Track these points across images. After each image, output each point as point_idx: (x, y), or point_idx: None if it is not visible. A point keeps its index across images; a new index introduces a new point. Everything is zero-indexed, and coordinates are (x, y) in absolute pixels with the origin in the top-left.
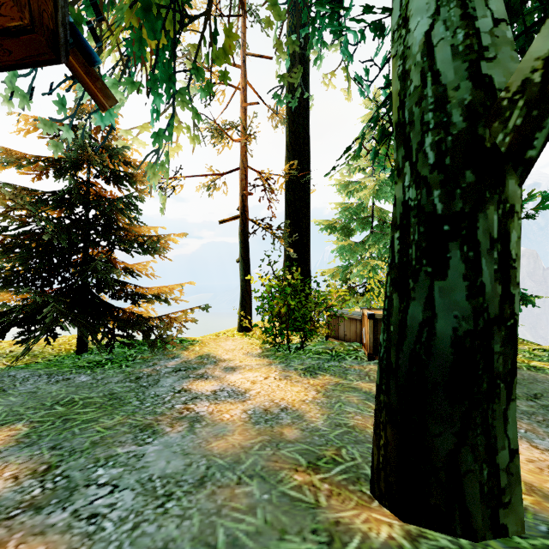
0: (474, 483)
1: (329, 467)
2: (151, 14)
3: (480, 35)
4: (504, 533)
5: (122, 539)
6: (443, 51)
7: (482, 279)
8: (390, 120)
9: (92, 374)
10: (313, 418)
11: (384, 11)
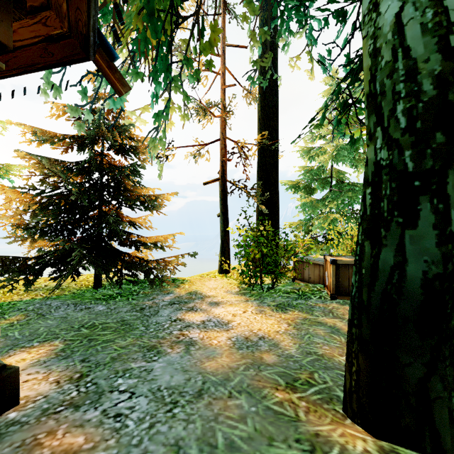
0: (444, 408)
1: (305, 388)
2: (154, 17)
3: (449, 12)
4: None
5: (142, 435)
6: (413, 28)
7: (451, 228)
8: (350, 93)
9: (106, 305)
10: (287, 346)
11: (347, 0)
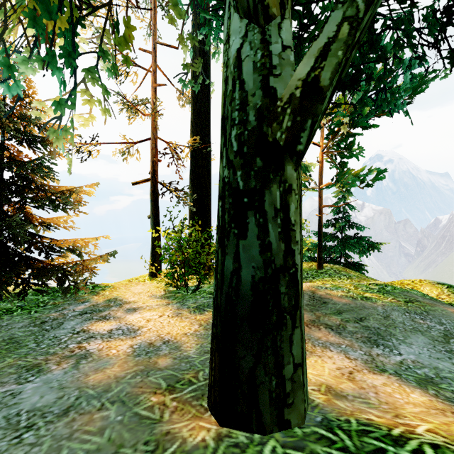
0: (265, 391)
1: (183, 388)
2: (47, 0)
3: (272, 56)
4: (288, 426)
5: None
6: (248, 65)
7: (269, 239)
8: None
9: None
10: (188, 347)
11: None
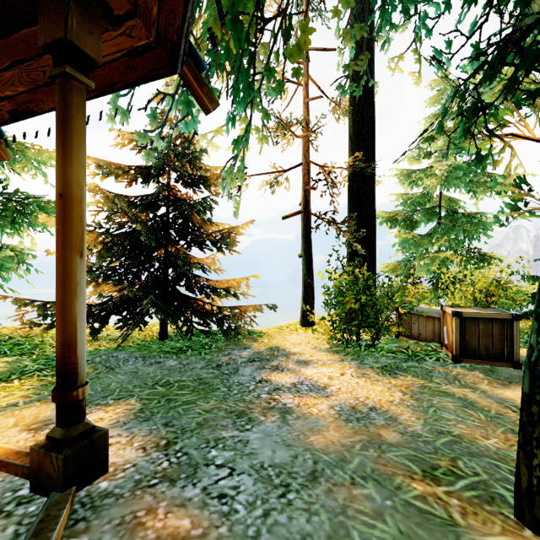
0: None
1: (450, 480)
2: (237, 20)
3: None
4: None
5: (257, 524)
6: None
7: None
8: (479, 96)
9: (178, 359)
10: (408, 421)
11: None
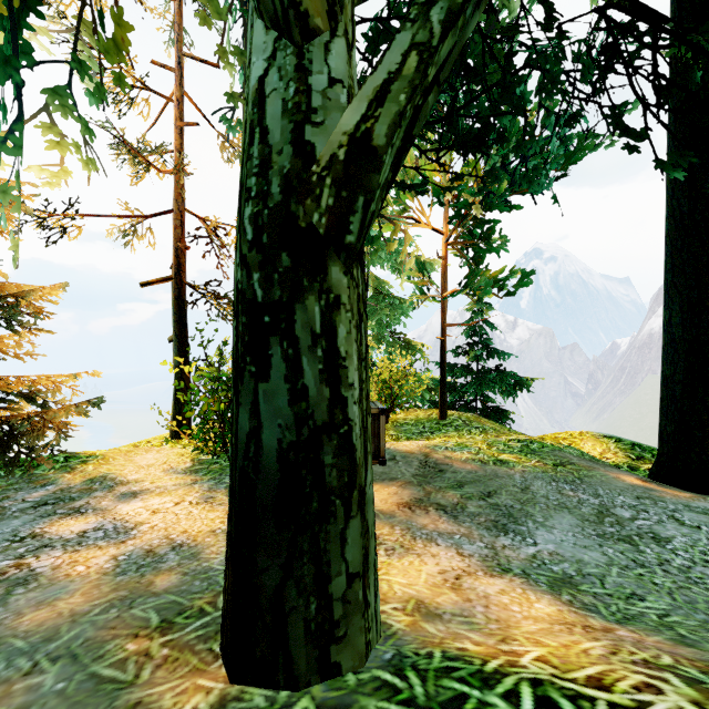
0: (298, 622)
1: (188, 623)
2: None
3: (312, 94)
4: (337, 672)
5: None
6: (275, 104)
7: (304, 381)
8: None
9: None
10: (213, 554)
11: None
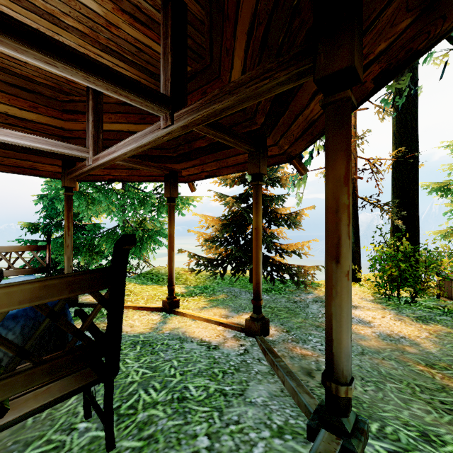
0: None
1: (442, 369)
2: None
3: None
4: None
5: None
6: None
7: None
8: None
9: (268, 295)
10: (427, 347)
11: None
